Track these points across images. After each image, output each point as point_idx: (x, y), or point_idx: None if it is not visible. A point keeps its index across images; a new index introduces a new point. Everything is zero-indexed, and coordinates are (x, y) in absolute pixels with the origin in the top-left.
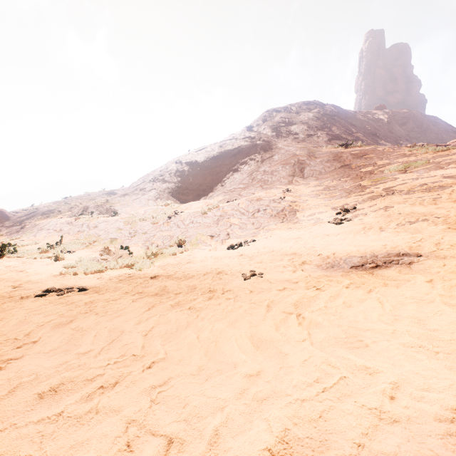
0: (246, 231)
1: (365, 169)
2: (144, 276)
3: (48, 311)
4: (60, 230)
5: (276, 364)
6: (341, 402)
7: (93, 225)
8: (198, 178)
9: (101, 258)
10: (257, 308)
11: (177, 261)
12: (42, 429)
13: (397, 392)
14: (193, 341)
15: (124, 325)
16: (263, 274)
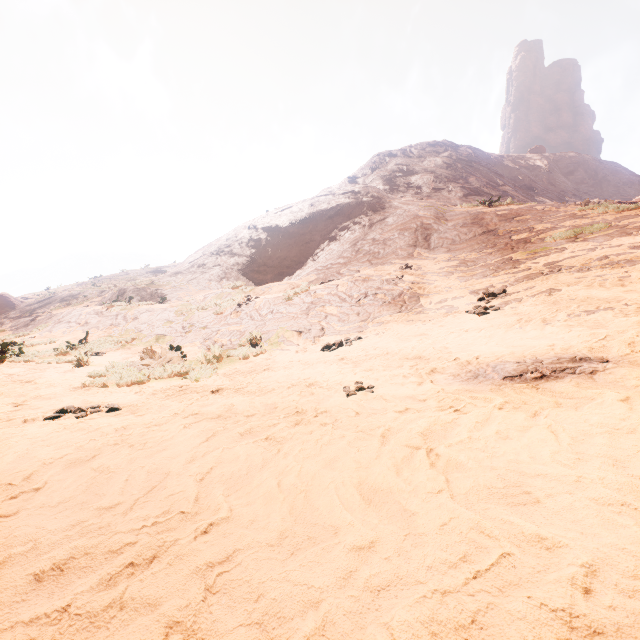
0: (349, 325)
1: (517, 237)
2: (202, 389)
3: (62, 442)
4: (85, 323)
5: (398, 529)
6: (505, 597)
7: (132, 316)
8: (280, 250)
9: (142, 363)
10: (367, 440)
11: (250, 367)
12: (35, 634)
13: (594, 581)
14: (272, 491)
15: (170, 463)
16: (374, 388)
